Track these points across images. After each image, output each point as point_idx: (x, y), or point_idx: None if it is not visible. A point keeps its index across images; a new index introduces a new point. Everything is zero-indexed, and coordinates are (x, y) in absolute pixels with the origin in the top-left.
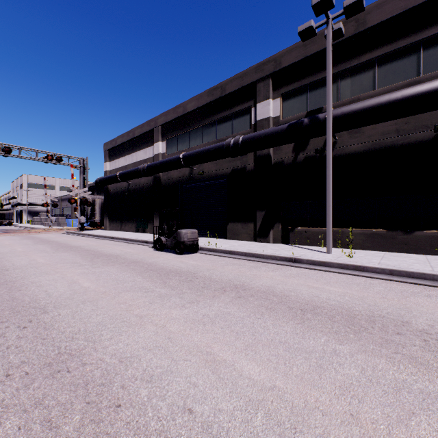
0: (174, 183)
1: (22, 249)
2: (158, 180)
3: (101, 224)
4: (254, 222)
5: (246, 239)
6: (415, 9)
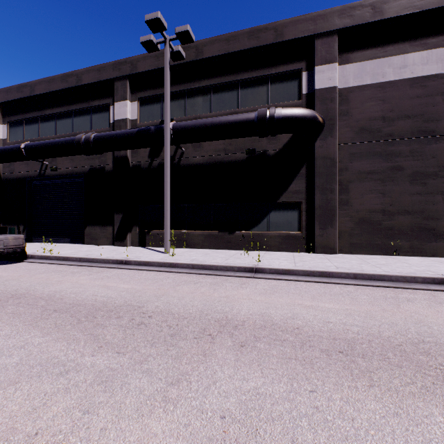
0: (19, 178)
1: None
2: None
3: None
4: (113, 225)
5: (105, 243)
6: (235, 54)
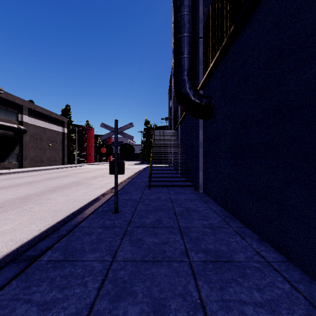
0: None
1: None
2: None
3: None
4: None
5: None
6: None
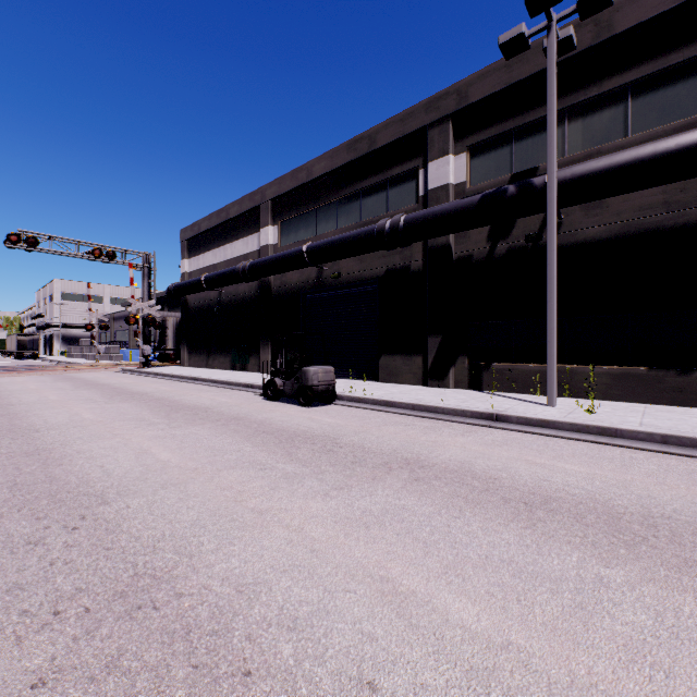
0: (292, 292)
1: (57, 397)
2: (267, 287)
3: (176, 358)
4: (424, 354)
5: (409, 381)
6: None
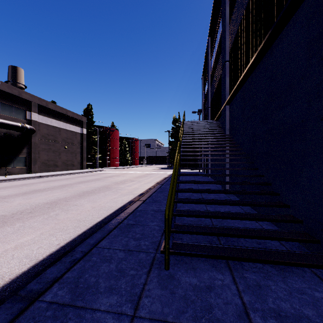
0: None
1: None
2: None
3: None
4: None
5: None
6: None
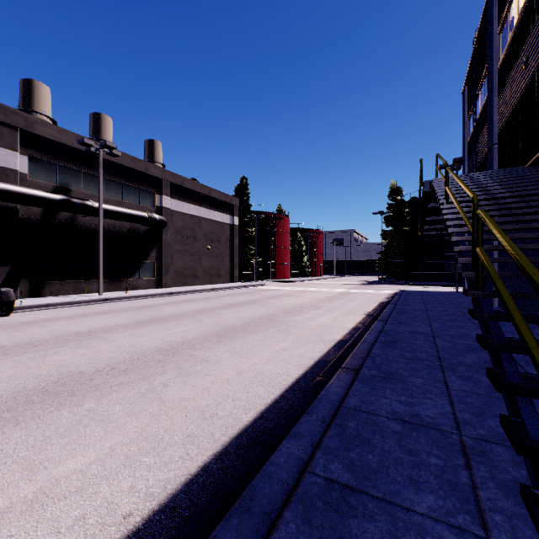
0: None
1: None
2: None
3: None
4: None
5: None
6: (122, 165)
